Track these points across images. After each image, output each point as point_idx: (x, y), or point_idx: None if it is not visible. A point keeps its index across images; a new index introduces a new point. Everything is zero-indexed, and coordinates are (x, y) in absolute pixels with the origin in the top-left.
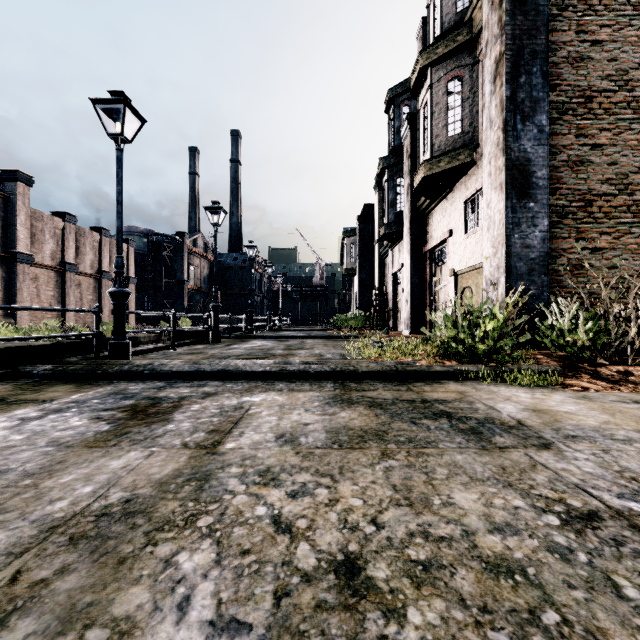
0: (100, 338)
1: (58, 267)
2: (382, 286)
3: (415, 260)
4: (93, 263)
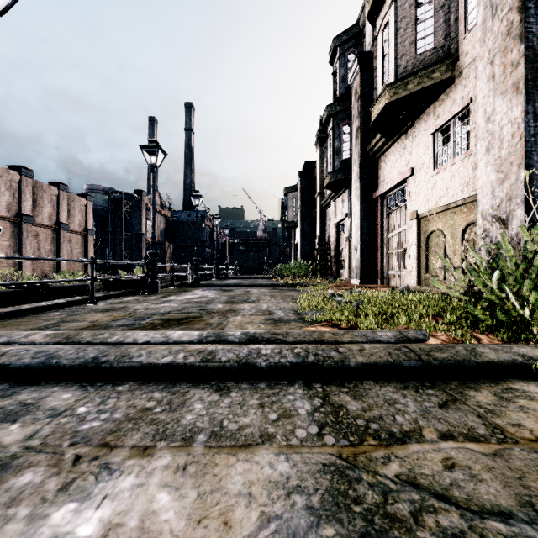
0: (43, 287)
1: (14, 218)
2: (323, 236)
3: (365, 206)
4: (51, 215)
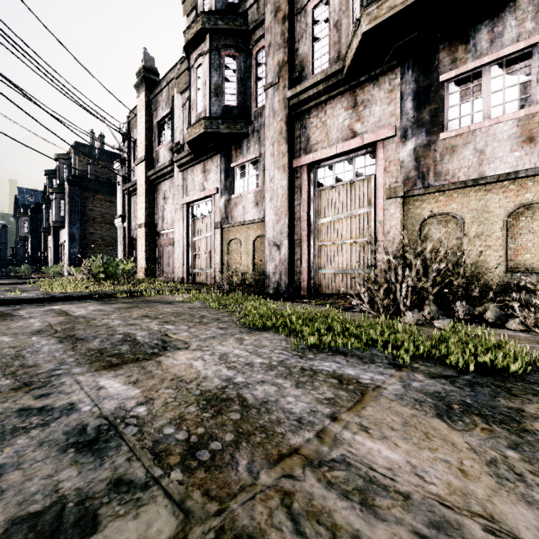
0: None
1: None
2: (46, 251)
3: (56, 246)
4: None
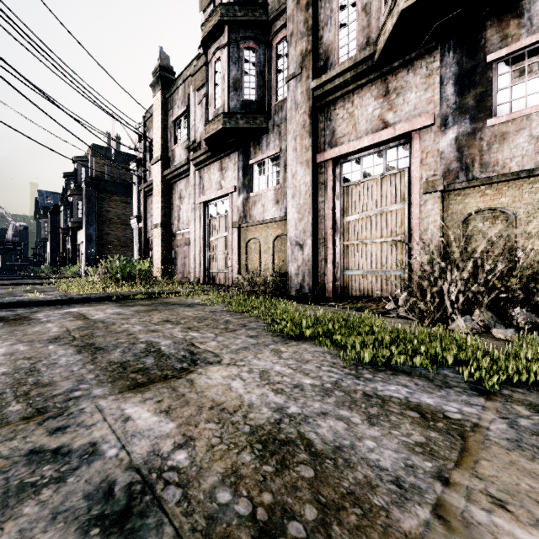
0: None
1: None
2: (65, 252)
3: (74, 247)
4: None
